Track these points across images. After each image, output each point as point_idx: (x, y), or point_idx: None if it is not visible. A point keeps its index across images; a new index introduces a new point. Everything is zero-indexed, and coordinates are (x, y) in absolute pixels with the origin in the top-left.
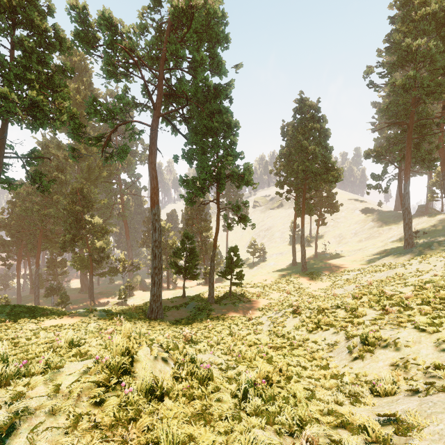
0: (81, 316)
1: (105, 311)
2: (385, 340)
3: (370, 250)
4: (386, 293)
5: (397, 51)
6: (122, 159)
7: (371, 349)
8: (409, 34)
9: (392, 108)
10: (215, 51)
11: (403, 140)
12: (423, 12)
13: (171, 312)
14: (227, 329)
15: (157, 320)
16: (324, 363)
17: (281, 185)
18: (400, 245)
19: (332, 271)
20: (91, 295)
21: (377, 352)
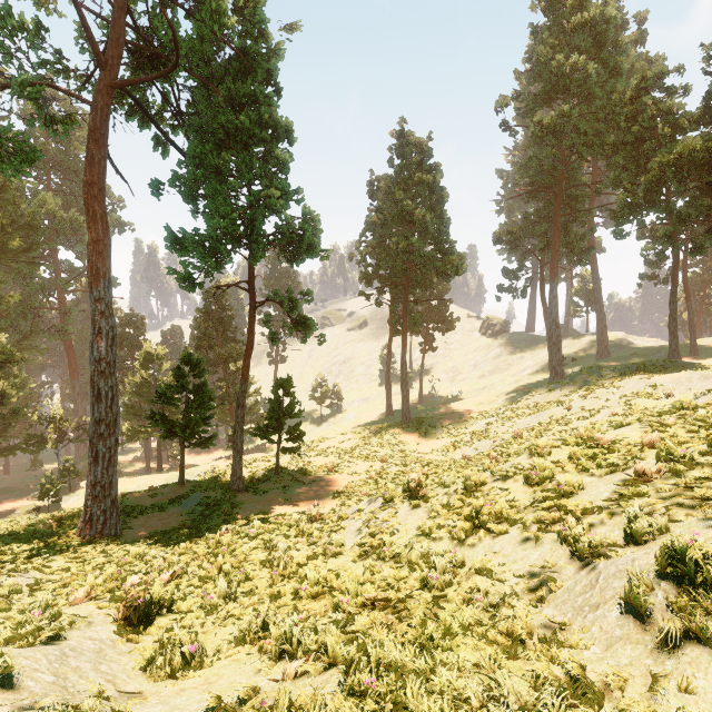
0: None
1: None
2: None
3: (498, 389)
4: (600, 439)
5: (543, 74)
6: (6, 164)
7: None
8: (559, 51)
9: (533, 168)
10: None
11: (547, 219)
12: (579, 19)
13: (145, 519)
14: (261, 550)
15: (101, 541)
16: (573, 670)
17: (369, 279)
18: (540, 379)
19: (451, 420)
20: None
21: None
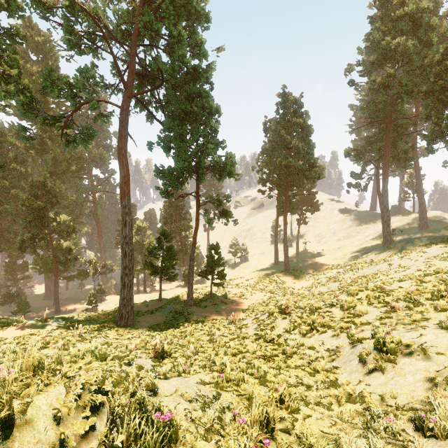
0: (30, 327)
1: (64, 319)
2: (407, 345)
3: (349, 248)
4: (384, 288)
5: (377, 49)
6: (85, 142)
7: (392, 358)
8: (388, 33)
9: (371, 108)
10: (195, 30)
11: (381, 140)
12: (402, 12)
13: (145, 317)
14: (206, 335)
15: (127, 327)
16: (331, 378)
17: (264, 182)
18: (377, 243)
19: (315, 269)
20: (56, 301)
21: (401, 362)
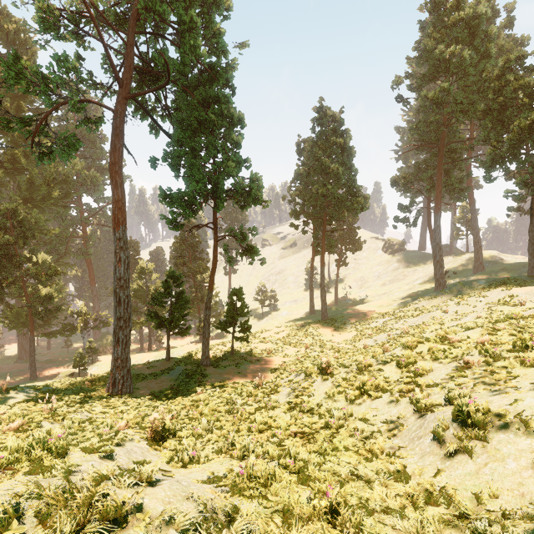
0: None
1: (34, 389)
2: (498, 414)
3: (396, 294)
4: (450, 338)
5: (428, 59)
6: (64, 154)
7: (481, 434)
8: (441, 41)
9: (422, 128)
10: (212, 19)
11: (433, 167)
12: (457, 16)
13: (146, 382)
14: (225, 404)
15: (122, 396)
16: (398, 465)
17: (297, 214)
18: (428, 288)
19: (358, 318)
20: (31, 364)
21: (494, 440)
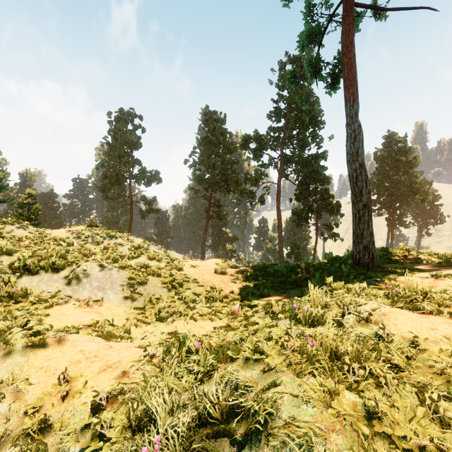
0: None
1: None
2: None
3: None
4: None
5: None
6: (263, 204)
7: None
8: None
9: None
10: (315, 132)
11: None
12: None
13: None
14: None
15: None
16: None
17: (374, 203)
18: None
19: None
20: None
21: None
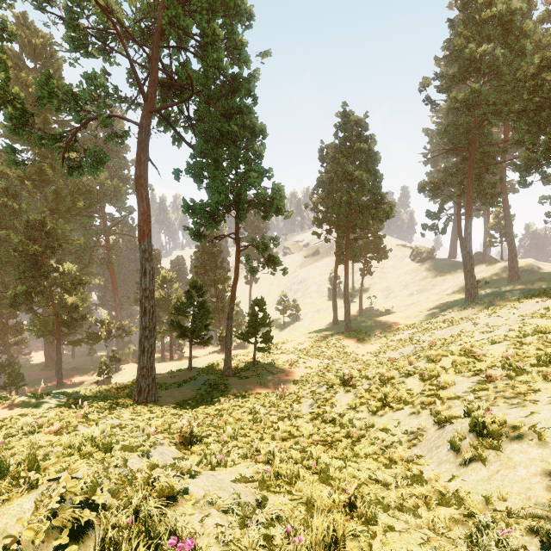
0: (21, 405)
1: (65, 395)
2: (514, 426)
3: (424, 305)
4: (475, 352)
5: (458, 59)
6: (93, 169)
7: (496, 443)
8: (472, 40)
9: (451, 131)
10: (234, 30)
11: (463, 171)
12: (489, 13)
13: (170, 391)
14: (248, 414)
15: (147, 404)
16: (415, 471)
17: (320, 223)
18: (458, 298)
19: (383, 330)
20: (58, 371)
21: (508, 449)
